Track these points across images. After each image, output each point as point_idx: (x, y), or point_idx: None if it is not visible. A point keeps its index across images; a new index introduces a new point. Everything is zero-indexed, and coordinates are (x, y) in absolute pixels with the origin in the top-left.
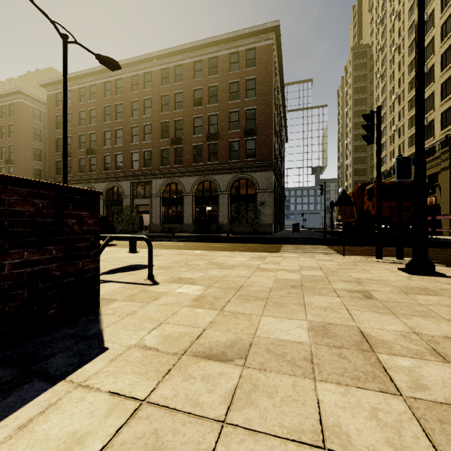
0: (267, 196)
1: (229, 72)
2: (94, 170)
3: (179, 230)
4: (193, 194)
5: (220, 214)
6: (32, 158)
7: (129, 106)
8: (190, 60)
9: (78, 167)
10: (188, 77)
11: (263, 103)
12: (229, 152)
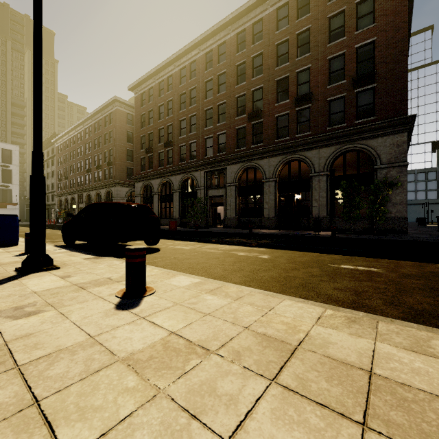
0: (396, 174)
1: (328, 2)
2: (171, 162)
3: (257, 226)
4: (276, 180)
5: (315, 204)
6: (126, 158)
7: (202, 87)
8: (272, 8)
9: (158, 161)
10: (269, 31)
11: (389, 28)
12: (328, 116)
